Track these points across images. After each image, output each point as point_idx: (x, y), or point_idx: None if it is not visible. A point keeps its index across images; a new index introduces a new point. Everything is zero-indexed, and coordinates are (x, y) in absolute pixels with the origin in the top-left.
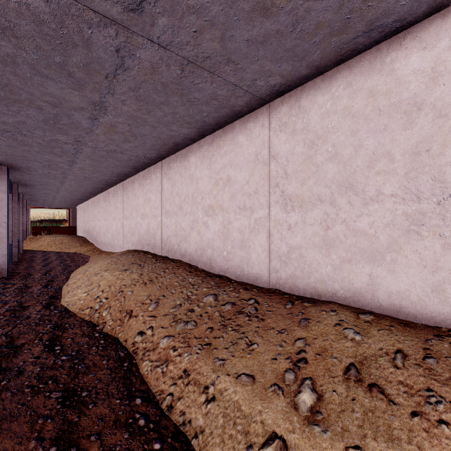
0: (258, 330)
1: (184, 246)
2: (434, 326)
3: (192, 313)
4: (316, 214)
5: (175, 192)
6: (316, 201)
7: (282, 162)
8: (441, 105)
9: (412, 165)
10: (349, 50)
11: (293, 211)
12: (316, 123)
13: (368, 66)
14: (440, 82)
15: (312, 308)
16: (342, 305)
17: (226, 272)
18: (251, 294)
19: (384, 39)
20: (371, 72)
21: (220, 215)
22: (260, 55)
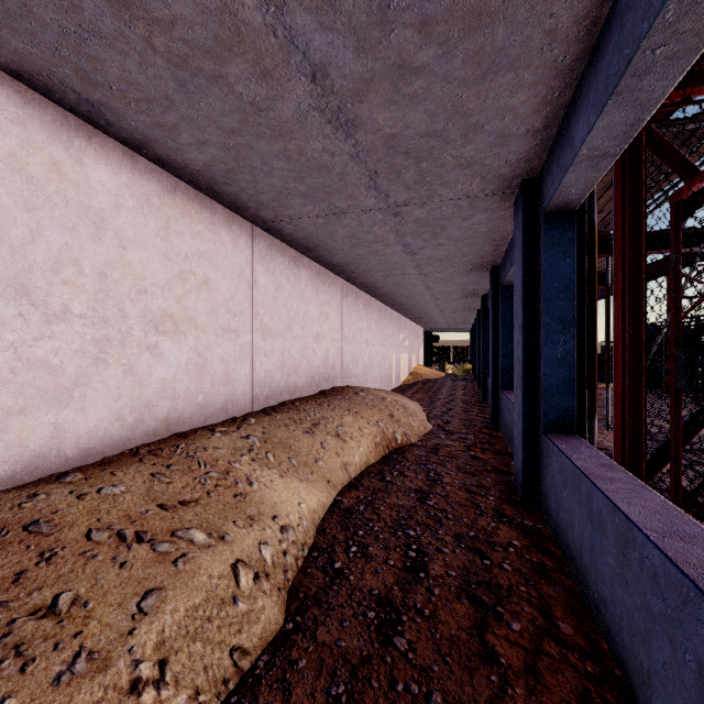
0: (1, 600)
1: None
2: (118, 454)
3: None
4: None
5: None
6: None
7: None
8: (123, 236)
9: (101, 286)
10: (47, 85)
11: None
12: None
13: (53, 126)
14: (122, 214)
15: None
16: (17, 487)
17: None
18: None
19: (76, 114)
20: (57, 139)
21: None
22: None
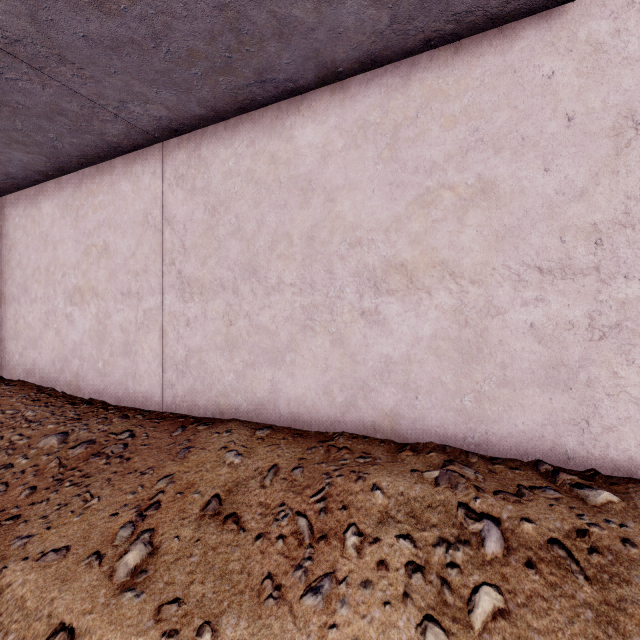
0: (112, 477)
1: (31, 357)
2: (325, 432)
3: (7, 471)
4: (218, 305)
5: (15, 261)
6: (219, 287)
7: (179, 230)
8: (330, 188)
9: (308, 251)
10: (248, 98)
11: (192, 299)
12: (218, 183)
13: (271, 125)
14: (329, 163)
15: (205, 431)
16: (244, 422)
17: (102, 394)
18: (129, 424)
19: (284, 98)
20: (273, 134)
21: (94, 304)
22: (117, 66)
